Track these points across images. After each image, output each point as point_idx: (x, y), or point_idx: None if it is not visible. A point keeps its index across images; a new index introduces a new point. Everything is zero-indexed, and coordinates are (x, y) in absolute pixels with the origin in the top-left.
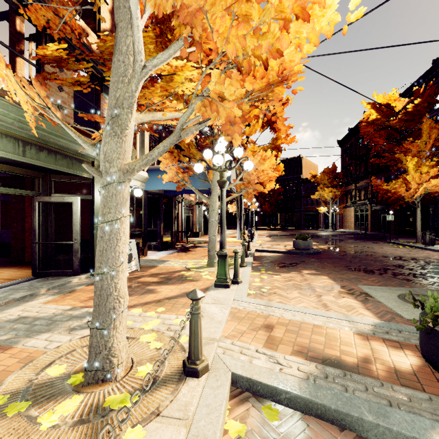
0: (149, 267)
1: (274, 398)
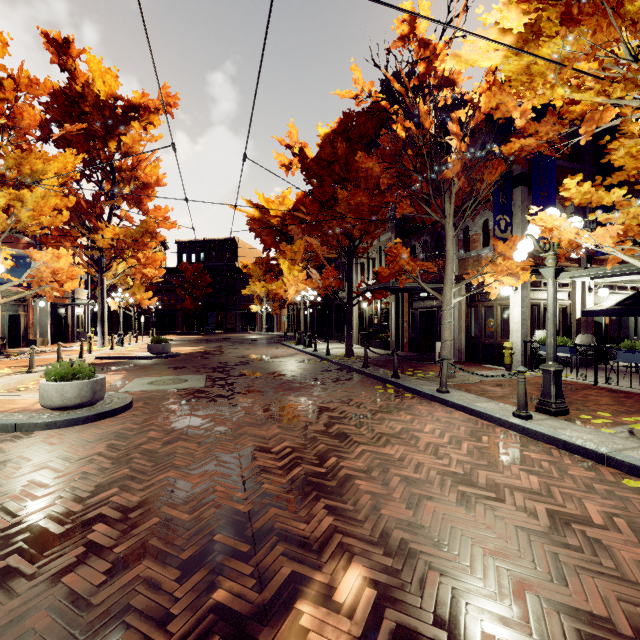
0: None
1: None
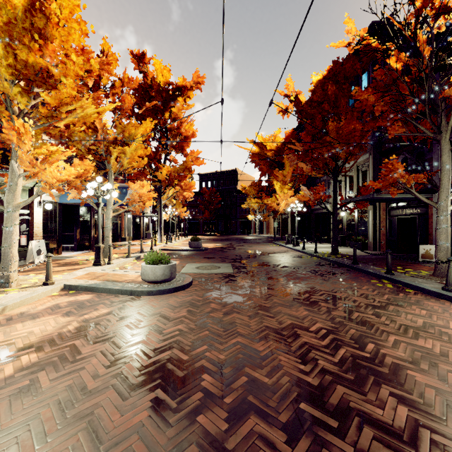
0: (58, 260)
1: (77, 289)
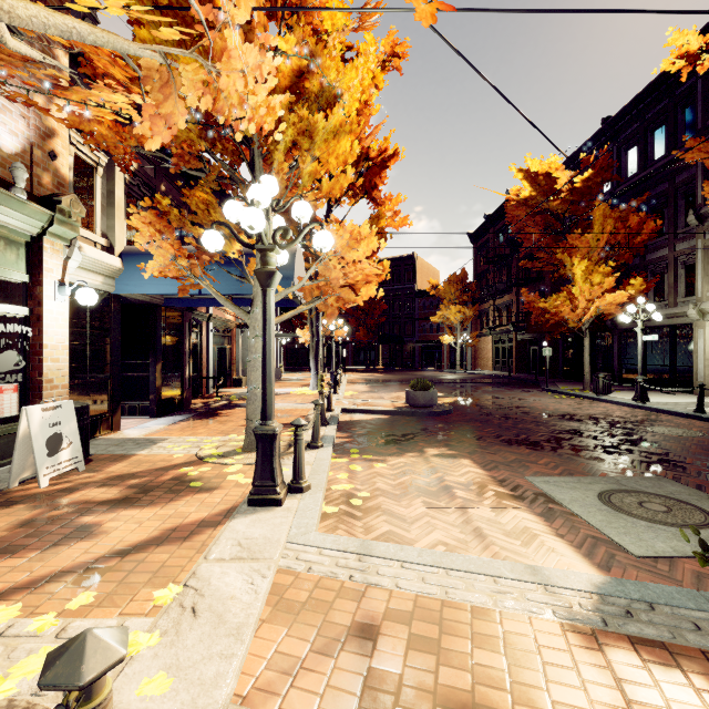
0: (113, 459)
1: None
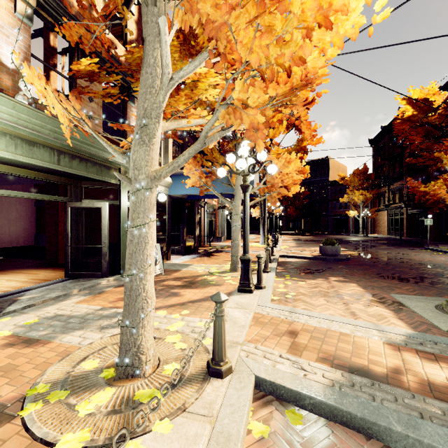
0: (173, 271)
1: (298, 403)
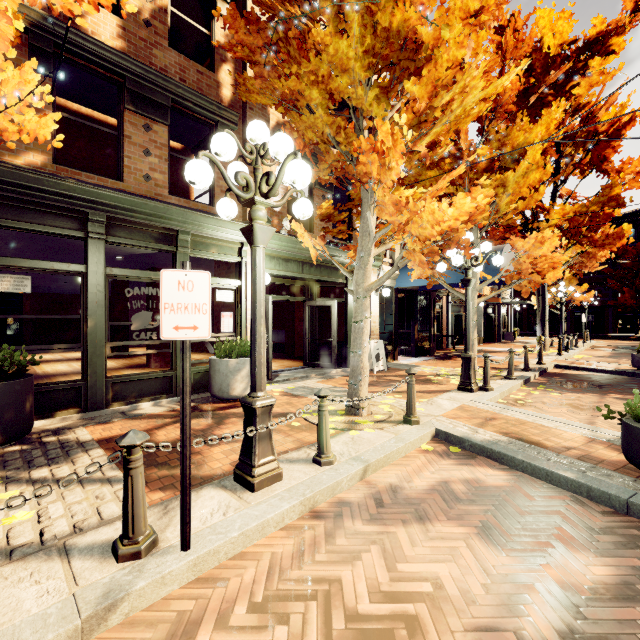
0: (397, 370)
1: (461, 445)
